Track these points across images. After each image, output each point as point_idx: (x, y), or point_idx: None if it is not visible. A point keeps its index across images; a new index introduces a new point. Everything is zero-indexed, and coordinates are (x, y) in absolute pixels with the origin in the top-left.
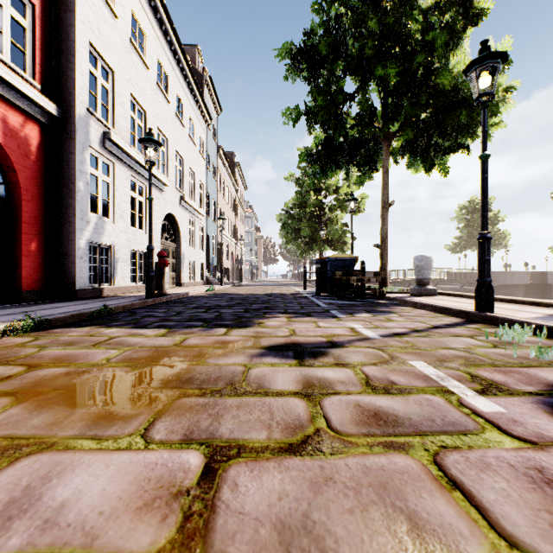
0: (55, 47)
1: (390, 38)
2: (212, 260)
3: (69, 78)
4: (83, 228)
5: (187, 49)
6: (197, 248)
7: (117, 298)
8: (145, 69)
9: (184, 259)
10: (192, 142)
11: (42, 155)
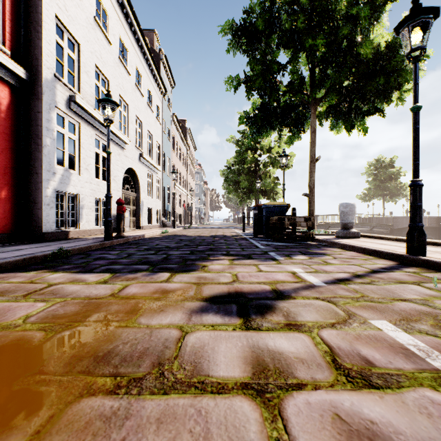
0: (24, 19)
1: (319, 13)
2: (167, 207)
3: (37, 46)
4: (50, 178)
5: (146, 33)
6: (154, 197)
7: (80, 240)
8: (108, 44)
9: (143, 206)
10: (150, 109)
11: (12, 114)
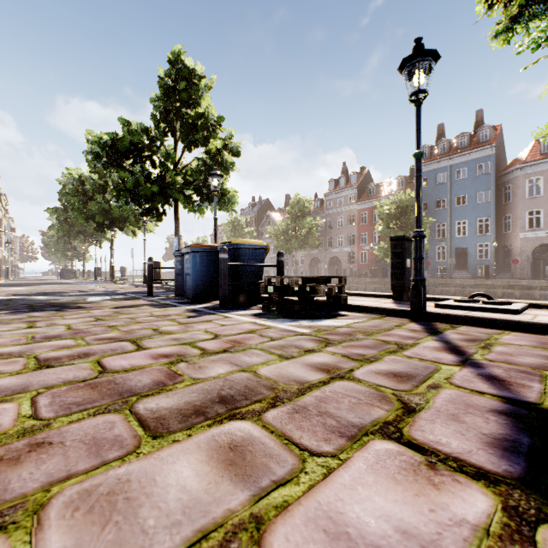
0: None
1: None
2: None
3: None
4: None
5: None
6: None
7: None
8: None
9: None
10: None
11: None
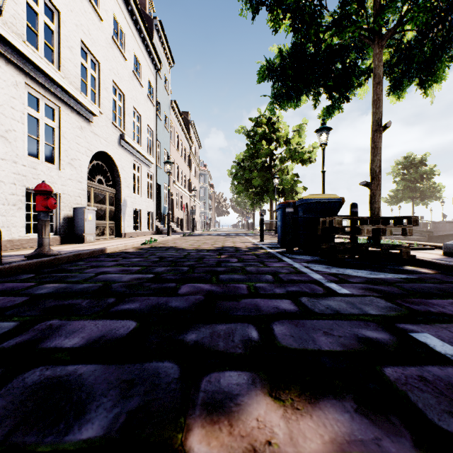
0: None
1: None
2: (163, 210)
3: None
4: None
5: None
6: (144, 196)
7: None
8: None
9: (126, 207)
10: (137, 80)
11: None
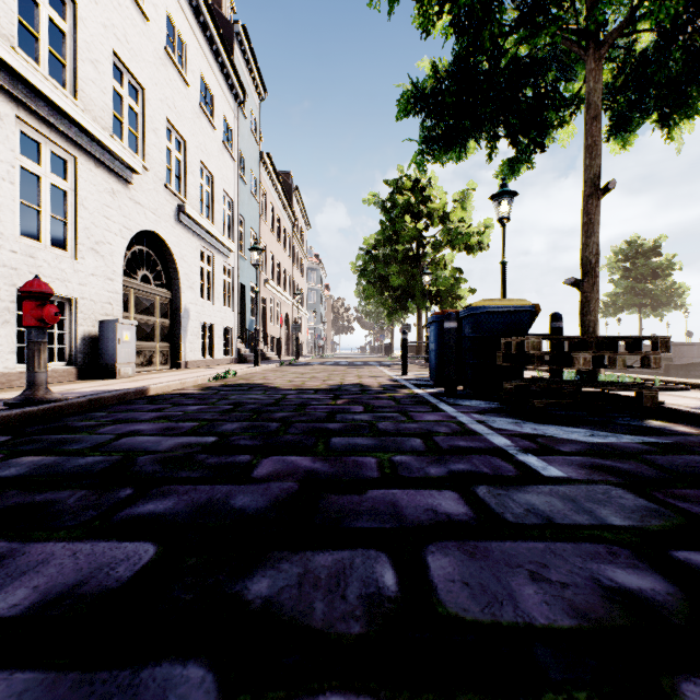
0: None
1: None
2: (250, 324)
3: None
4: None
5: None
6: (218, 302)
7: None
8: None
9: (188, 320)
10: (207, 119)
11: None
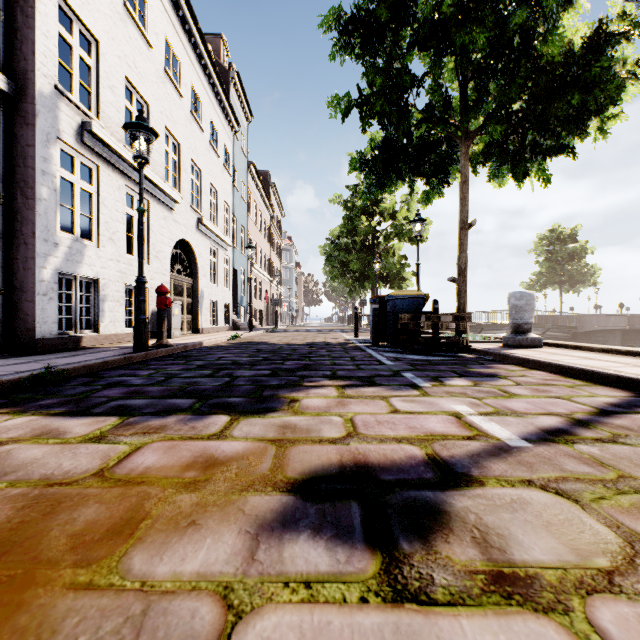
0: None
1: None
2: (240, 300)
3: (26, 38)
4: (48, 253)
5: (209, 39)
6: (221, 285)
7: (95, 351)
8: (147, 48)
9: (203, 298)
10: (214, 151)
11: None
